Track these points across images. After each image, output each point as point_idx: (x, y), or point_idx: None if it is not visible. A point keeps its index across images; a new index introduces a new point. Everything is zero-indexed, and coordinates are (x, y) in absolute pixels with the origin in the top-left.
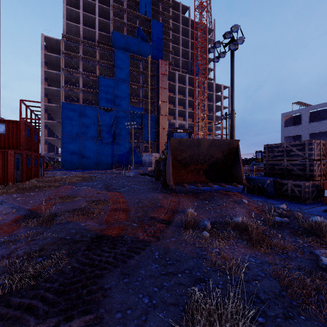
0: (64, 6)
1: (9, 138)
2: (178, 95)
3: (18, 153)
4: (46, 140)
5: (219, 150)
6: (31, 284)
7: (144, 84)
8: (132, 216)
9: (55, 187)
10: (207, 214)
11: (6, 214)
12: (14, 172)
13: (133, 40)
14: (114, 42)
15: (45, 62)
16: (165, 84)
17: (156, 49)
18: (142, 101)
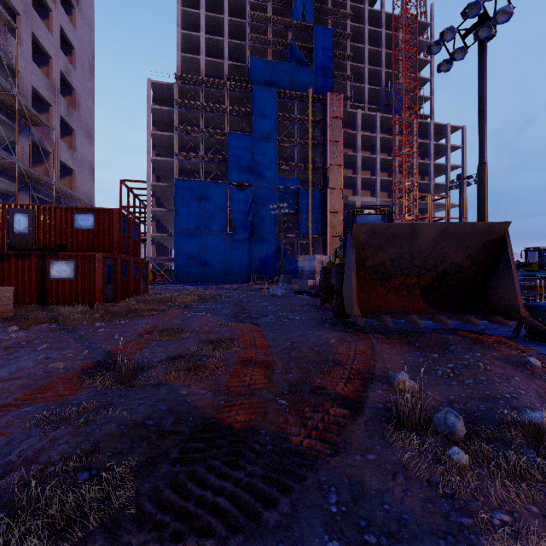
0: (178, 32)
1: (99, 235)
2: (361, 152)
3: (110, 258)
4: (153, 238)
5: (460, 246)
6: None
7: (301, 139)
8: (277, 379)
9: (159, 312)
10: (444, 389)
11: (73, 359)
12: (104, 286)
13: (283, 67)
14: (252, 75)
15: (153, 121)
16: (338, 134)
17: (321, 77)
18: (297, 168)
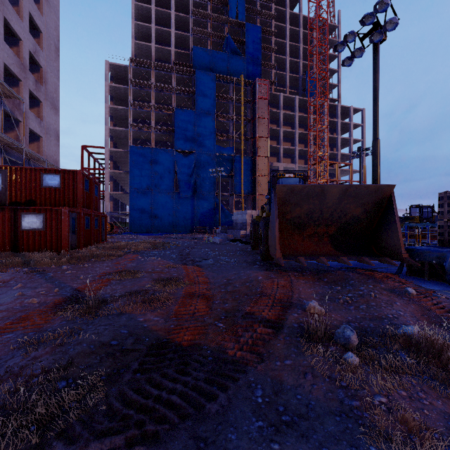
0: (132, 23)
1: (65, 192)
2: (284, 127)
3: (74, 212)
4: (111, 196)
5: (358, 203)
6: (33, 442)
7: (235, 115)
8: (216, 308)
9: (117, 257)
10: (344, 313)
11: (45, 295)
12: (69, 236)
13: (220, 56)
14: (194, 61)
15: (110, 96)
16: (265, 112)
17: (251, 65)
18: (232, 139)
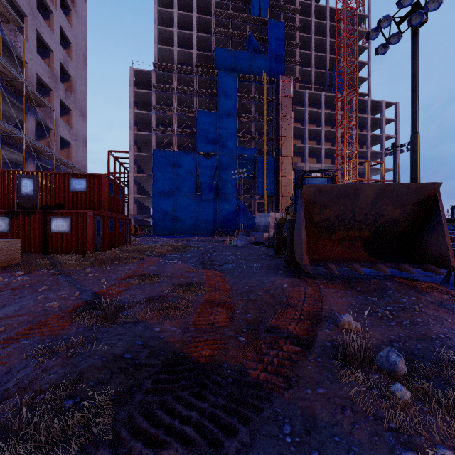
0: (155, 28)
1: (91, 196)
2: (309, 126)
3: (99, 215)
4: (135, 199)
5: (396, 203)
6: None
7: (257, 115)
8: (237, 319)
9: (139, 260)
10: (384, 329)
11: (66, 299)
12: (94, 238)
13: (242, 55)
14: (216, 62)
15: (135, 102)
16: (289, 110)
17: (274, 62)
18: (254, 140)
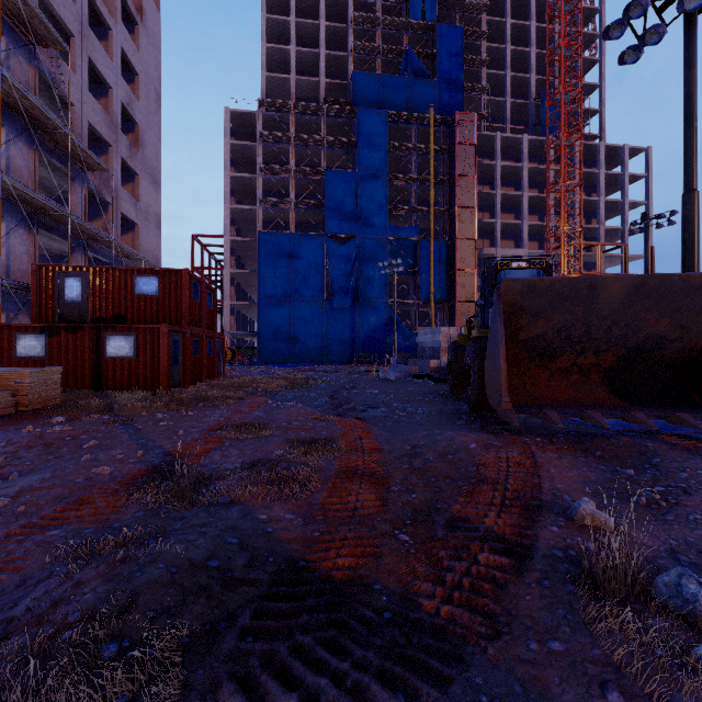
0: (262, 47)
1: (165, 303)
2: (502, 189)
3: (177, 331)
4: (233, 308)
5: (664, 309)
6: None
7: (419, 175)
8: (394, 501)
9: (237, 401)
10: (656, 528)
11: (123, 462)
12: (170, 367)
13: (396, 82)
14: (355, 95)
15: (232, 160)
16: (470, 165)
17: (447, 91)
18: (415, 213)
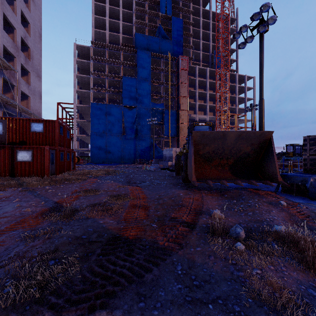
0: (92, 16)
1: (46, 135)
2: (198, 90)
3: (53, 149)
4: (78, 137)
5: (248, 143)
6: (36, 296)
7: (164, 81)
8: (151, 214)
9: (83, 180)
10: (237, 217)
11: (36, 206)
12: (49, 166)
13: (154, 39)
14: (136, 43)
15: (77, 68)
16: (185, 79)
17: (176, 46)
18: (162, 98)
